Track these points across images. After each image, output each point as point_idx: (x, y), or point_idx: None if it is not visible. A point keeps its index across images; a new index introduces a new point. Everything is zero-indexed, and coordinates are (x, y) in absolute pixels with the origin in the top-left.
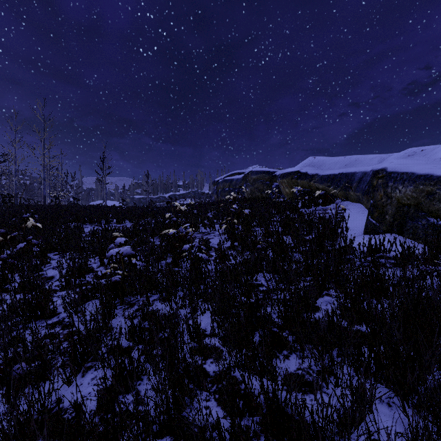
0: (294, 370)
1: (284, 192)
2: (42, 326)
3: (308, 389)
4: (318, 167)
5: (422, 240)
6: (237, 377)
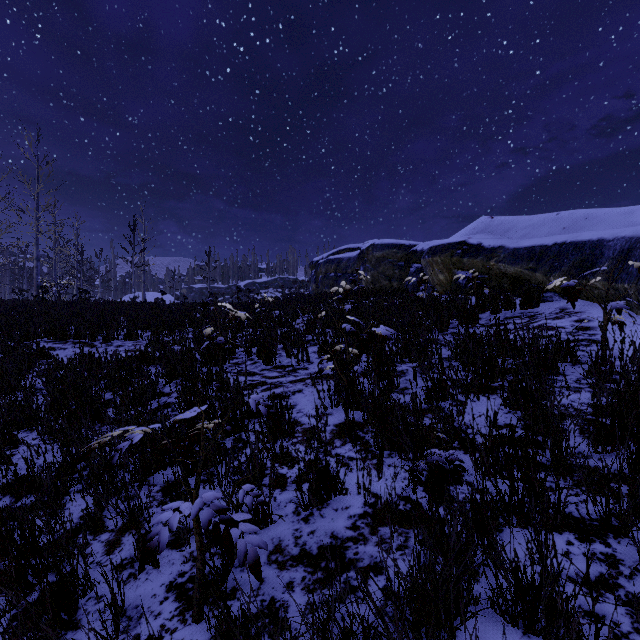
0: None
1: (436, 280)
2: None
3: None
4: (501, 233)
5: None
6: None
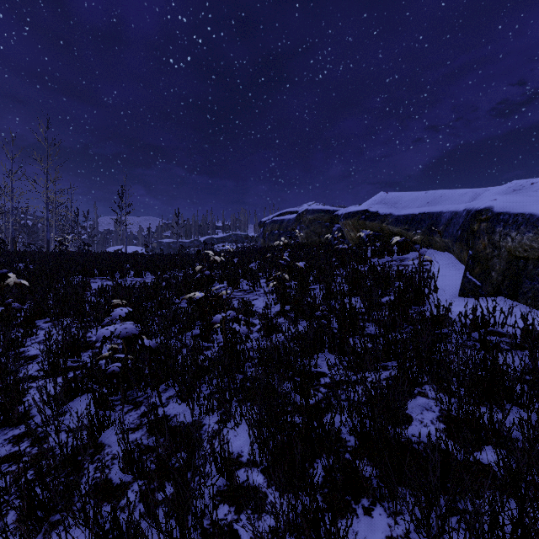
0: None
1: (349, 237)
2: None
3: None
4: (392, 204)
5: None
6: None
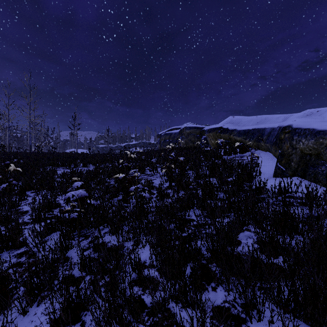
0: (221, 302)
1: (211, 143)
2: (6, 260)
3: (234, 323)
4: (236, 124)
5: (321, 182)
6: (171, 309)
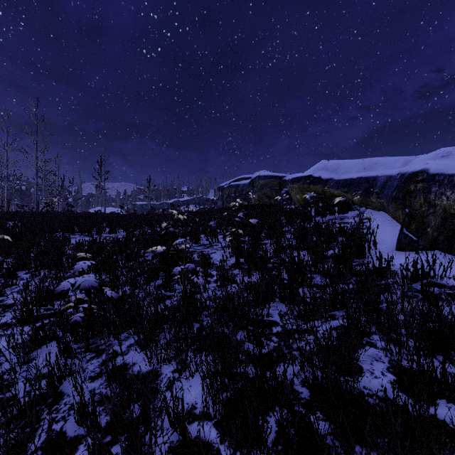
0: None
1: (295, 198)
2: None
3: None
4: (333, 170)
5: None
6: None
